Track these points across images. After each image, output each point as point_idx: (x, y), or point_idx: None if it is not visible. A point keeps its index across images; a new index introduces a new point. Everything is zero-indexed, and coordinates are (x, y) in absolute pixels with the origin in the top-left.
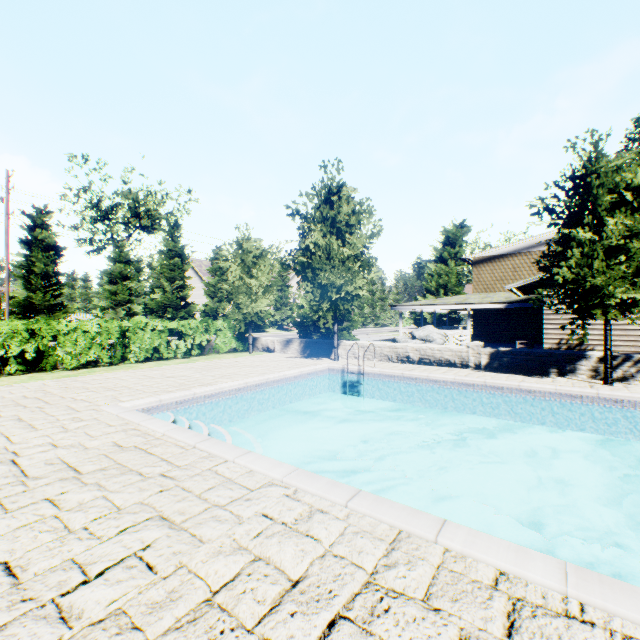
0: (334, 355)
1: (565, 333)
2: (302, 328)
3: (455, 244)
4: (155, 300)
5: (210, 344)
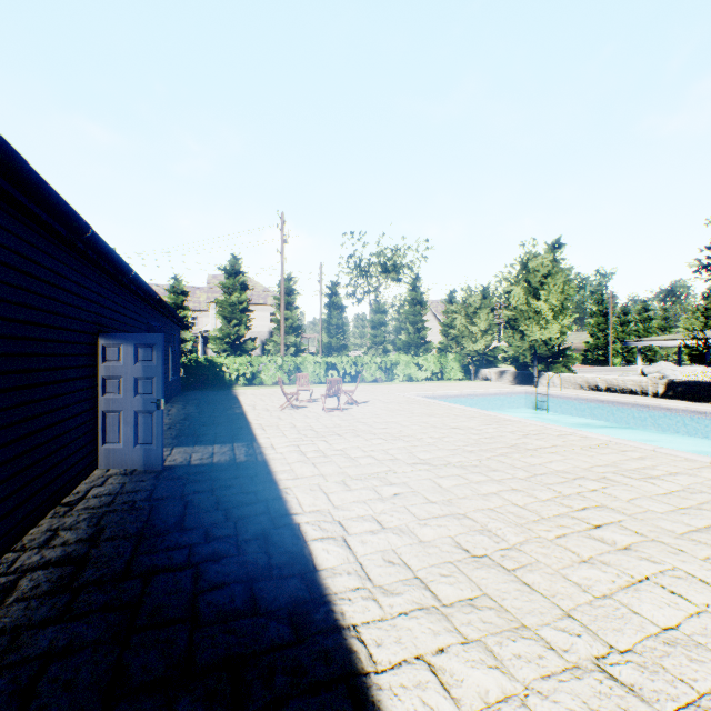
0: (533, 383)
1: None
2: (519, 363)
3: None
4: (401, 340)
5: (442, 373)
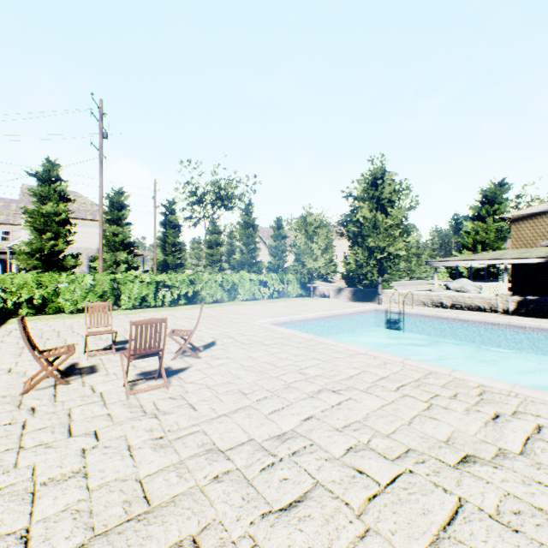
0: (378, 300)
1: None
2: (348, 280)
3: (494, 202)
4: (235, 259)
5: (282, 291)
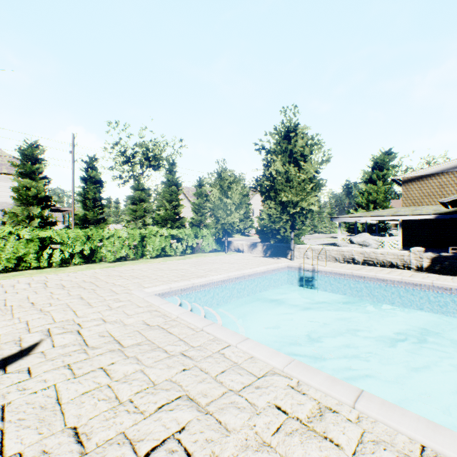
0: (290, 256)
1: None
2: (262, 235)
3: (382, 168)
4: (160, 215)
5: (198, 246)
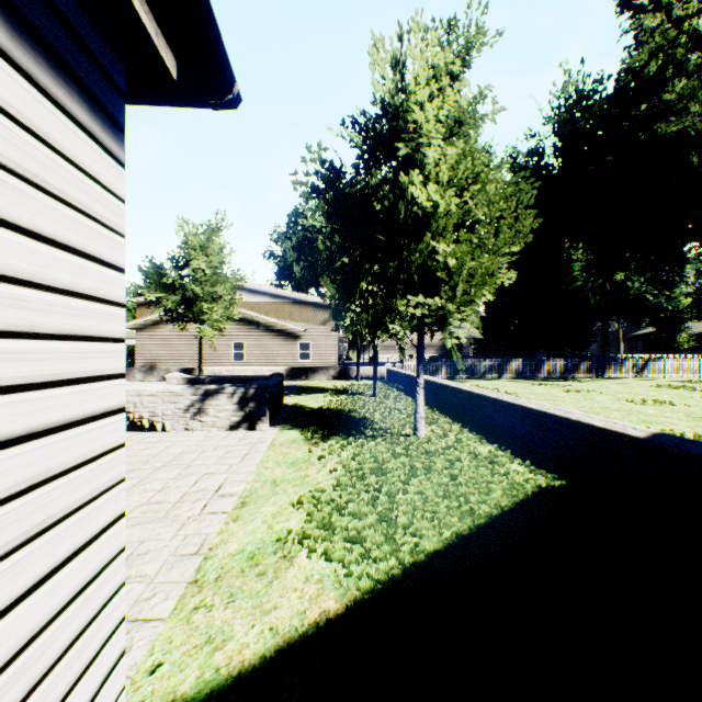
0: None
1: (148, 359)
2: None
3: None
4: None
5: None
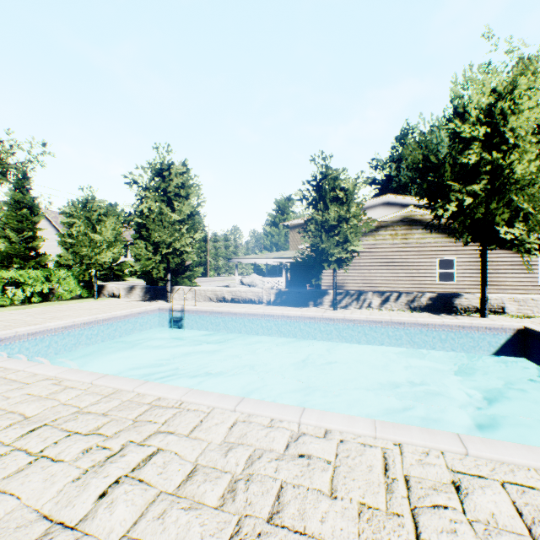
0: (168, 298)
1: None
2: (150, 277)
3: (284, 212)
4: None
5: (54, 292)
